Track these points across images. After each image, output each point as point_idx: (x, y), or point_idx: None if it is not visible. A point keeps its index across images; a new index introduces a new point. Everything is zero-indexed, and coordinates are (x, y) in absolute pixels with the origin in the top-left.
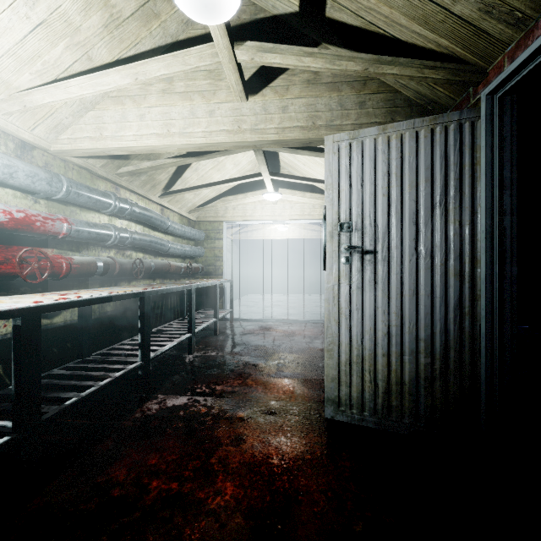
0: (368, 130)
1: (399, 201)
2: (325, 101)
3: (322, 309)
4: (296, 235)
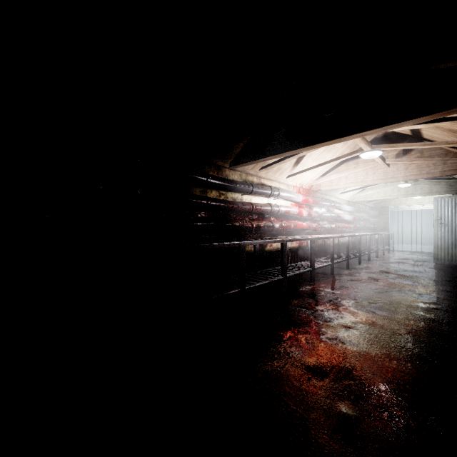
0: (446, 196)
1: (454, 213)
2: (434, 185)
3: None
4: None
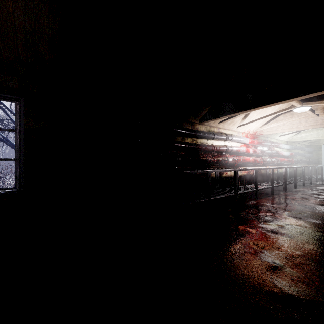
0: None
1: None
2: None
3: None
4: None
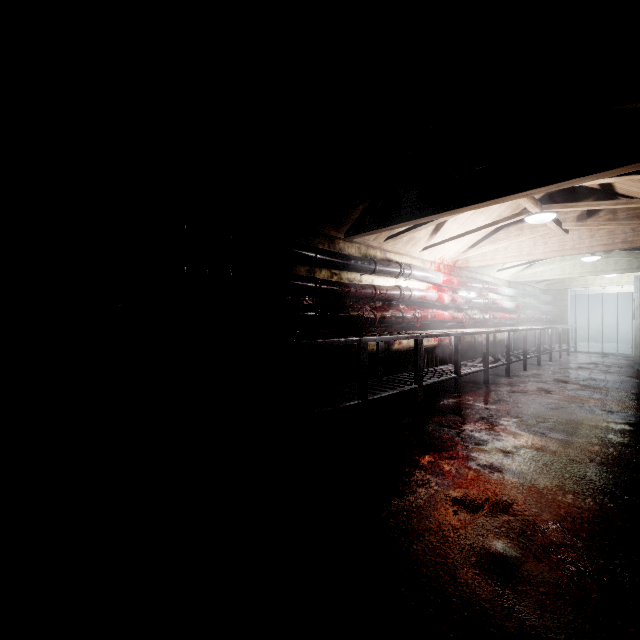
0: None
1: None
2: (636, 259)
3: None
4: None
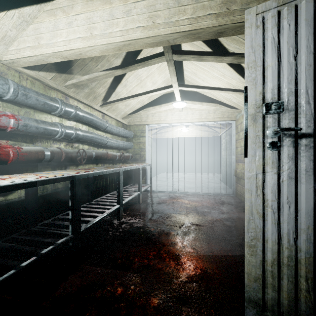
0: None
1: None
2: None
3: (212, 184)
4: (193, 134)
